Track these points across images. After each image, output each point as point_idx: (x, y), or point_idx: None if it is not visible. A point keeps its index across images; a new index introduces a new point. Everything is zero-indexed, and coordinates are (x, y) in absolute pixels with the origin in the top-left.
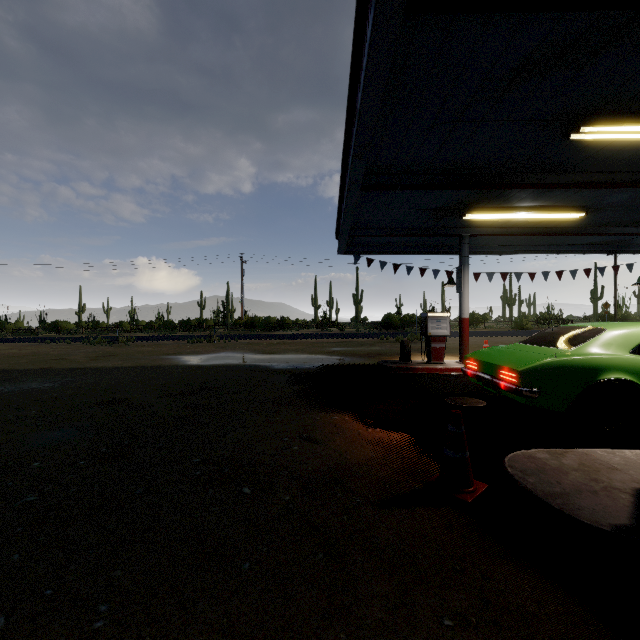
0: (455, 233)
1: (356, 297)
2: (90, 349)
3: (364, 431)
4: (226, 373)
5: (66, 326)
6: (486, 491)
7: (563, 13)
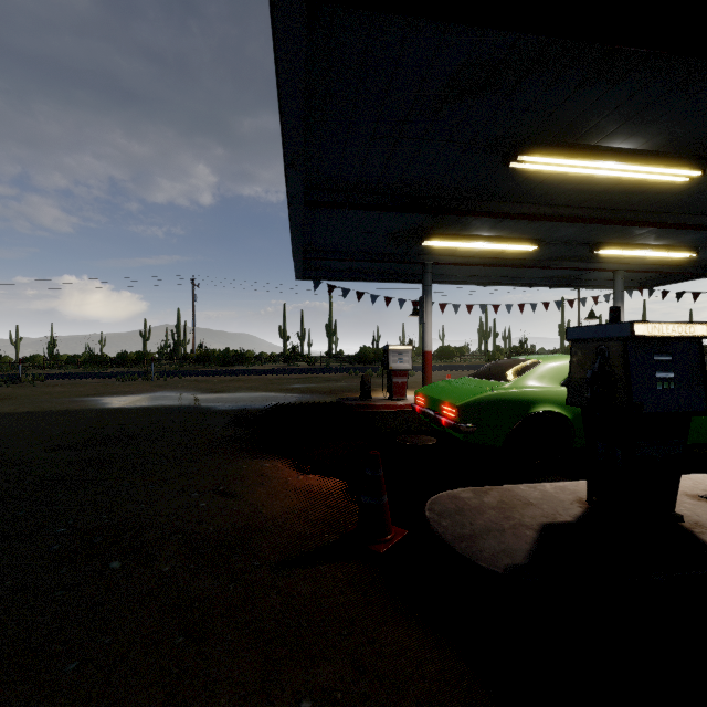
0: (418, 260)
1: (329, 328)
2: None
3: (294, 479)
4: (153, 417)
5: None
6: (405, 538)
7: (483, 30)
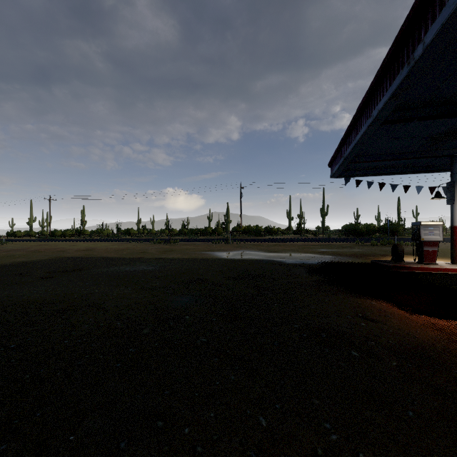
0: (447, 154)
1: (322, 211)
2: (156, 246)
3: (410, 316)
4: (255, 265)
5: (134, 232)
6: None
7: None
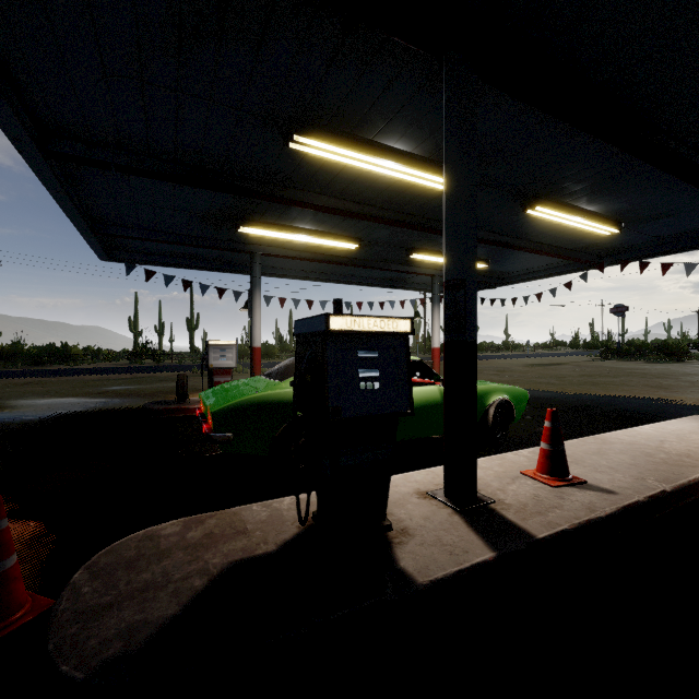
0: (245, 249)
1: (191, 322)
2: None
3: None
4: None
5: None
6: (44, 615)
7: None
